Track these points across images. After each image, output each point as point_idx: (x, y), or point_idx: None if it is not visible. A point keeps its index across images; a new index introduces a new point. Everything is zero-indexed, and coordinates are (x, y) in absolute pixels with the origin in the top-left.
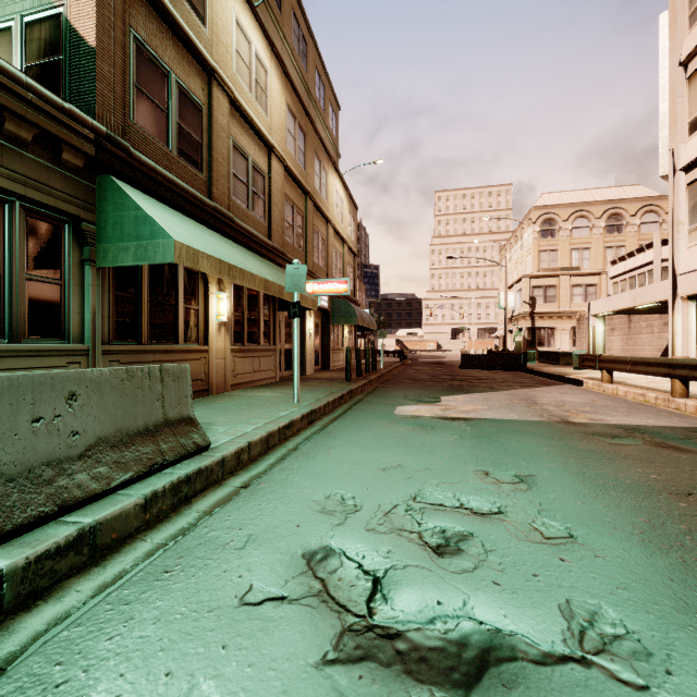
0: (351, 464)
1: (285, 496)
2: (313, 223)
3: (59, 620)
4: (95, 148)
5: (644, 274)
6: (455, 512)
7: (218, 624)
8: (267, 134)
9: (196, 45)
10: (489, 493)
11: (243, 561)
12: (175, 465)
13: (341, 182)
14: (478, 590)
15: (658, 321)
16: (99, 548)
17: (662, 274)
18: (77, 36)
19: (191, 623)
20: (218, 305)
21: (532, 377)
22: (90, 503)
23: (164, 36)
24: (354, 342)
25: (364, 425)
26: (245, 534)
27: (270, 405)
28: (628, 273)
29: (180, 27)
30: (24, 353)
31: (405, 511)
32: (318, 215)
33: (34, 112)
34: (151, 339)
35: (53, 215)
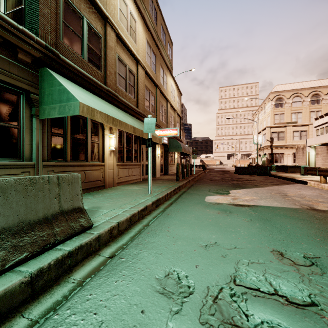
0: (182, 241)
1: (136, 272)
2: (159, 101)
3: None
4: (37, 52)
5: None
6: (273, 300)
7: None
8: (136, 53)
9: (97, 3)
10: (293, 277)
11: None
12: (66, 242)
13: (173, 81)
14: None
15: None
16: None
17: None
18: None
19: None
20: (109, 141)
21: (275, 179)
22: None
23: None
24: (180, 161)
25: (188, 209)
26: (97, 321)
27: (135, 195)
28: (325, 124)
29: None
30: None
31: (230, 296)
32: (162, 97)
33: None
34: (72, 159)
35: (13, 89)
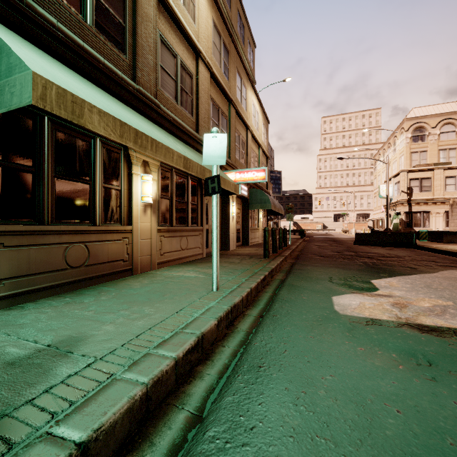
0: None
1: None
2: (235, 127)
3: None
4: None
5: None
6: None
7: None
8: (194, 38)
9: None
10: None
11: None
12: None
13: (257, 99)
14: None
15: None
16: None
17: None
18: None
19: None
20: (143, 187)
21: (434, 254)
22: None
23: None
24: (266, 223)
25: (308, 342)
26: None
27: (184, 294)
28: None
29: None
30: None
31: None
32: (239, 121)
33: None
34: (58, 218)
35: None
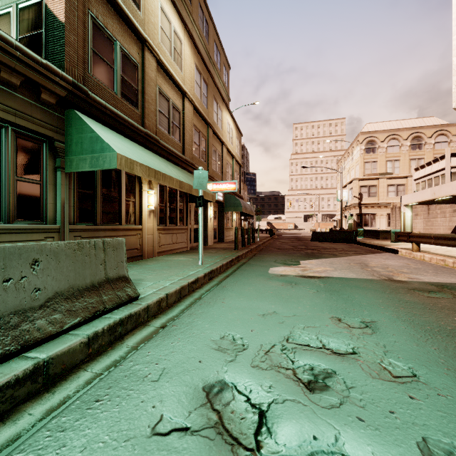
0: (239, 311)
1: (191, 336)
2: (212, 144)
3: (11, 441)
4: (63, 91)
5: (438, 177)
6: (319, 352)
7: (132, 454)
8: (181, 84)
9: (133, 23)
10: (343, 336)
11: (157, 392)
12: (113, 311)
13: (231, 117)
14: (346, 426)
15: (449, 209)
16: (51, 377)
17: (451, 177)
18: (52, 15)
19: (110, 452)
20: (148, 198)
21: (361, 247)
22: (47, 341)
23: (112, 16)
24: (240, 223)
25: (247, 281)
26: (160, 368)
27: (183, 266)
28: (427, 177)
29: (122, 10)
30: (14, 231)
31: (281, 350)
32: (216, 138)
33: (21, 65)
34: (103, 221)
35: (35, 136)
